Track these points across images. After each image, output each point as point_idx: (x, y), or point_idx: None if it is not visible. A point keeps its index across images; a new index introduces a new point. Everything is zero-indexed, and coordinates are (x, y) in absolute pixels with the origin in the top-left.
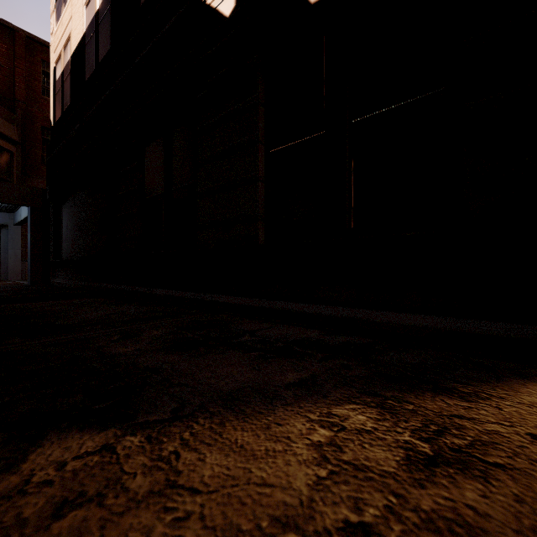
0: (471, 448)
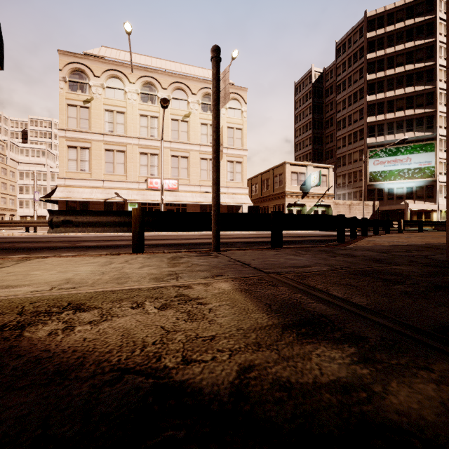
0: (59, 307)
